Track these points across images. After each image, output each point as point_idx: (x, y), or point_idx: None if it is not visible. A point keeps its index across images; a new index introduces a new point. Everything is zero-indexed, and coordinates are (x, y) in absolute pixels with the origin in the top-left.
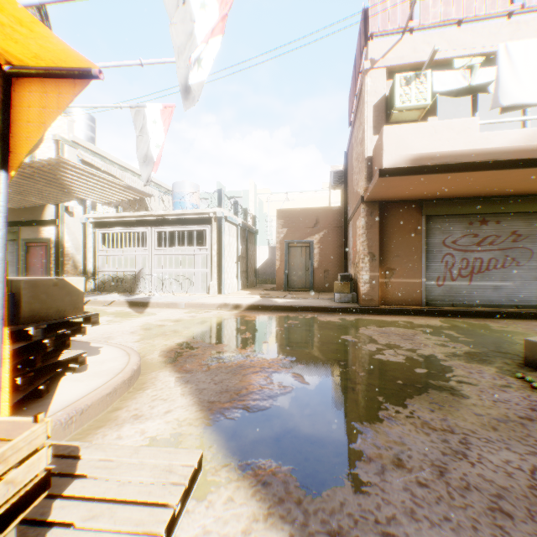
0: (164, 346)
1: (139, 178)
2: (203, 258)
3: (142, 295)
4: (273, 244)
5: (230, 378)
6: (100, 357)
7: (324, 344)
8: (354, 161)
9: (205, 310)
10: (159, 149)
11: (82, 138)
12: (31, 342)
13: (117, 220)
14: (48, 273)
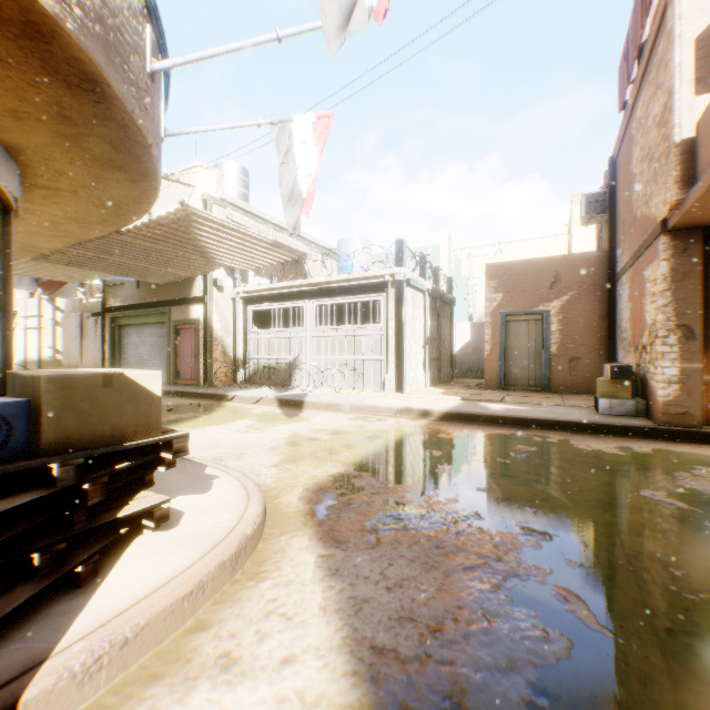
0: (309, 480)
1: (297, 239)
2: (376, 341)
3: (297, 391)
4: (476, 320)
5: (417, 577)
6: (206, 499)
7: (606, 507)
8: (635, 165)
9: (377, 417)
10: (310, 181)
11: (231, 195)
12: (47, 493)
13: (270, 293)
14: (196, 361)
